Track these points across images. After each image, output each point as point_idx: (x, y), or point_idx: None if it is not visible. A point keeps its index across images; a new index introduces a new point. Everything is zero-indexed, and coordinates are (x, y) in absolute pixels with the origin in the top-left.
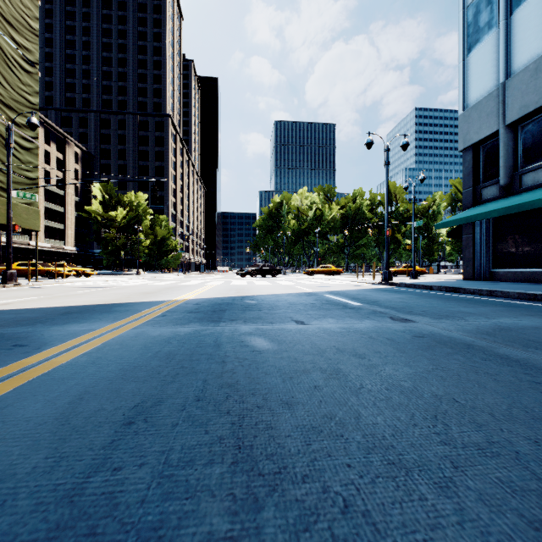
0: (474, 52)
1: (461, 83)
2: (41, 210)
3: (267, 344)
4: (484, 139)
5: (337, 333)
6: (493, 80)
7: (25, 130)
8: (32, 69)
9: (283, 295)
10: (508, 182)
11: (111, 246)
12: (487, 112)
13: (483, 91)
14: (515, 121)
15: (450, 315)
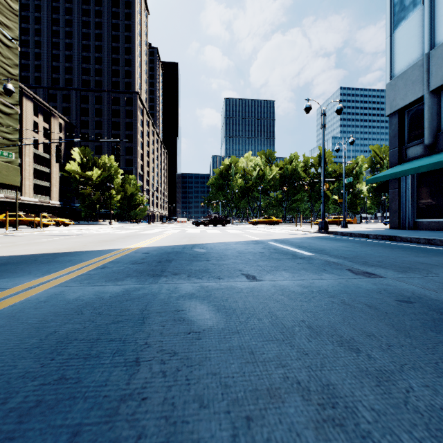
0: (400, 28)
1: (387, 56)
2: (31, 171)
3: (210, 316)
4: (410, 104)
5: (299, 294)
6: (418, 52)
7: (6, 98)
8: (12, 44)
9: (231, 244)
10: (432, 142)
11: (87, 200)
12: (412, 80)
13: (408, 62)
14: (439, 87)
15: (412, 267)
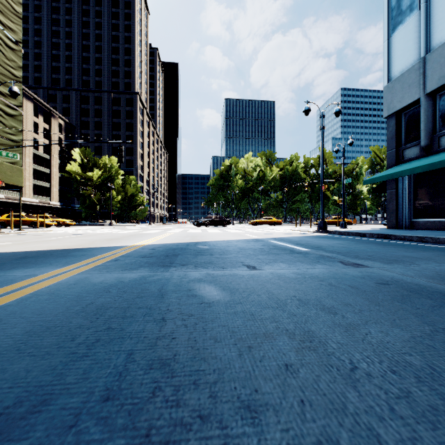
0: (397, 32)
1: (385, 59)
2: (31, 171)
3: (217, 293)
4: (406, 107)
5: (293, 279)
6: (414, 56)
7: (10, 99)
8: (16, 46)
9: (233, 241)
10: (428, 143)
11: (88, 201)
12: (409, 83)
13: (405, 66)
14: (434, 90)
15: (399, 259)
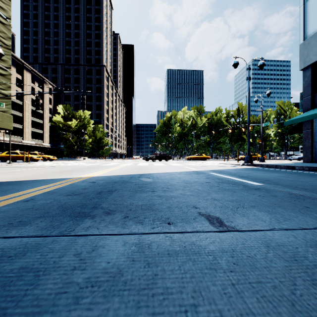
0: None
1: (301, 21)
2: (29, 122)
3: None
4: None
5: None
6: None
7: (1, 62)
8: (6, 21)
9: (175, 173)
10: None
11: (68, 142)
12: None
13: None
14: None
15: None
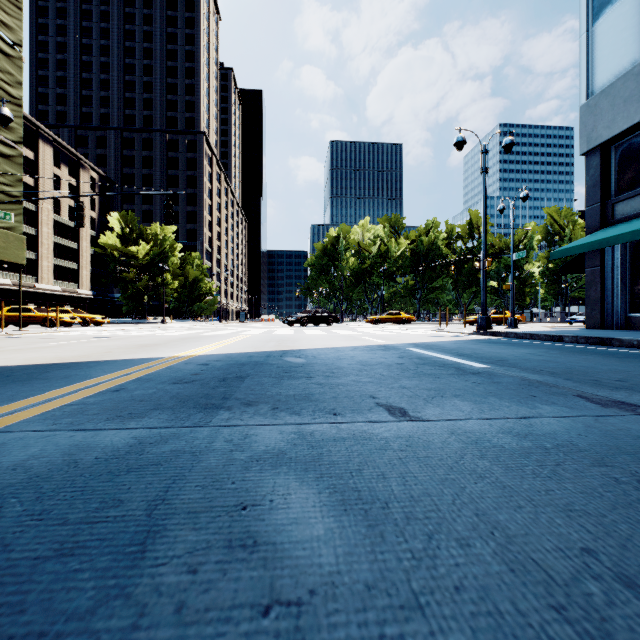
0: (604, 17)
1: (583, 62)
2: (50, 246)
3: (326, 528)
4: (619, 135)
5: (520, 456)
6: (633, 53)
7: (3, 131)
8: (13, 51)
9: (346, 350)
10: None
11: (131, 288)
12: (624, 97)
13: (617, 70)
14: None
15: None
